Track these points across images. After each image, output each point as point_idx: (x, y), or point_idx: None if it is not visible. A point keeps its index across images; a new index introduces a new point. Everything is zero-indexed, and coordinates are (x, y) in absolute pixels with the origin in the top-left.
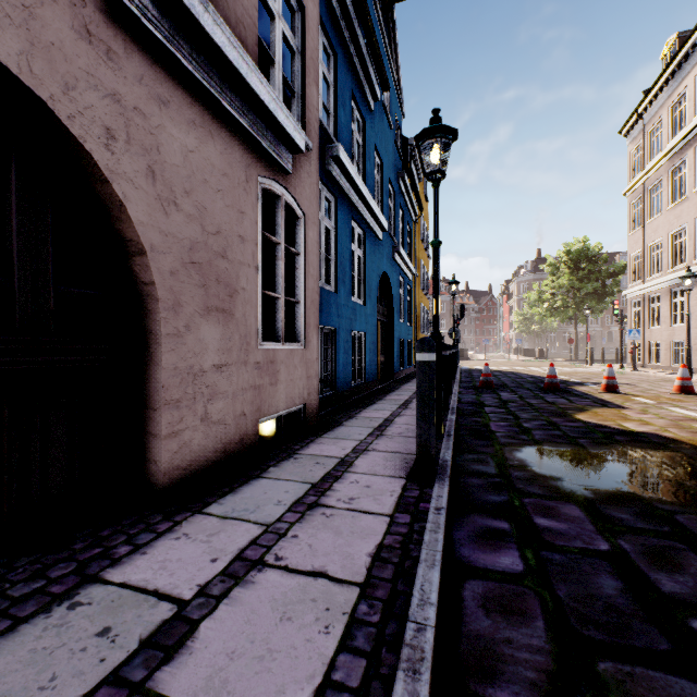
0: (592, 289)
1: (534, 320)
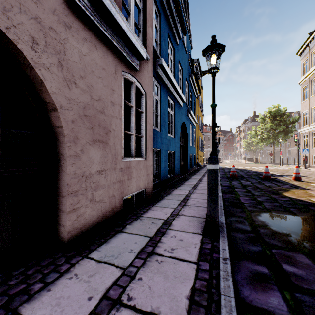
0: (282, 129)
1: (252, 144)
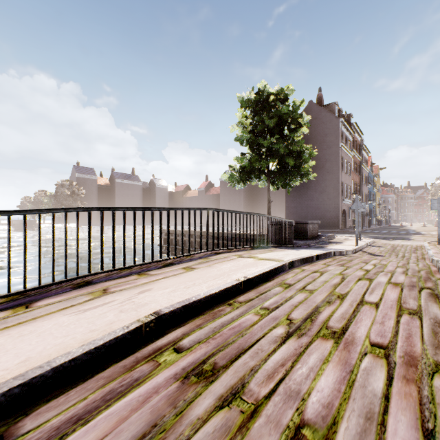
0: None
1: None
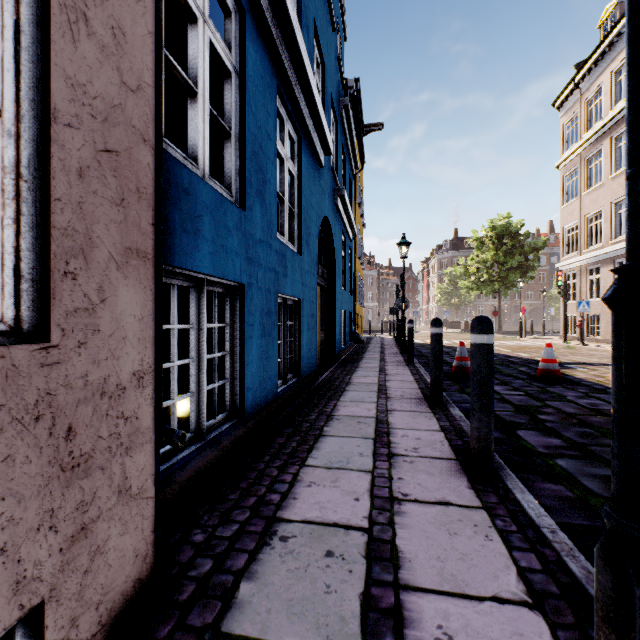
0: (517, 263)
1: (454, 294)
